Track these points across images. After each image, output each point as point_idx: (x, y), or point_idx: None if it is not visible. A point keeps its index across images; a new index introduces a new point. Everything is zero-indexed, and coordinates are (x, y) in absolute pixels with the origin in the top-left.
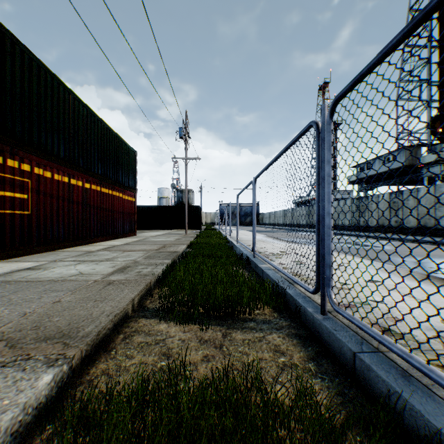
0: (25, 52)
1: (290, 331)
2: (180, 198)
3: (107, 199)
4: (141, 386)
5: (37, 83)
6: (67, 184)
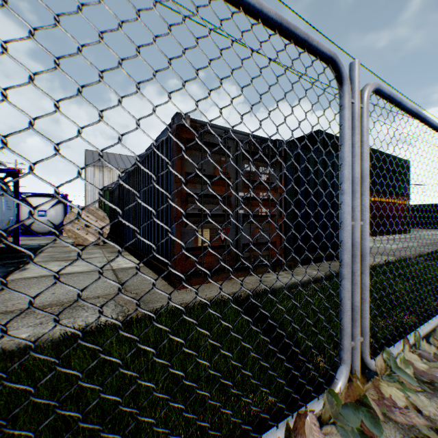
0: None
1: None
2: None
3: (383, 206)
4: (416, 261)
5: None
6: None
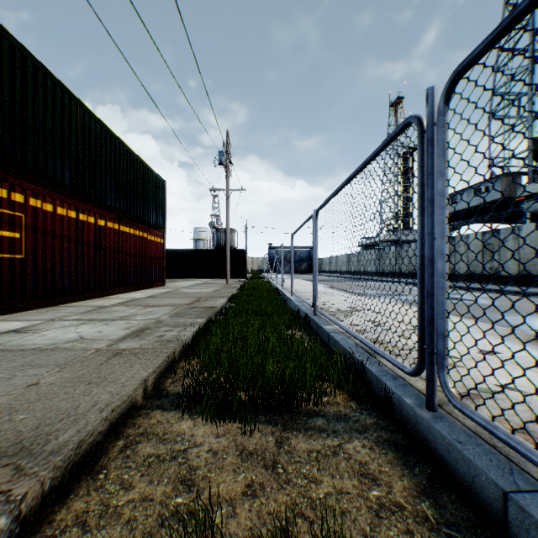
0: (16, 47)
1: (379, 434)
2: (220, 240)
3: (127, 240)
4: None
5: (33, 89)
6: (74, 220)
